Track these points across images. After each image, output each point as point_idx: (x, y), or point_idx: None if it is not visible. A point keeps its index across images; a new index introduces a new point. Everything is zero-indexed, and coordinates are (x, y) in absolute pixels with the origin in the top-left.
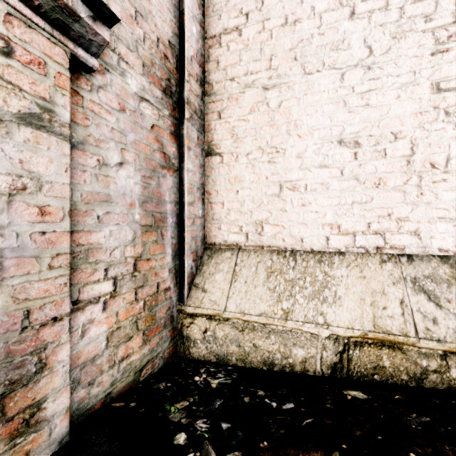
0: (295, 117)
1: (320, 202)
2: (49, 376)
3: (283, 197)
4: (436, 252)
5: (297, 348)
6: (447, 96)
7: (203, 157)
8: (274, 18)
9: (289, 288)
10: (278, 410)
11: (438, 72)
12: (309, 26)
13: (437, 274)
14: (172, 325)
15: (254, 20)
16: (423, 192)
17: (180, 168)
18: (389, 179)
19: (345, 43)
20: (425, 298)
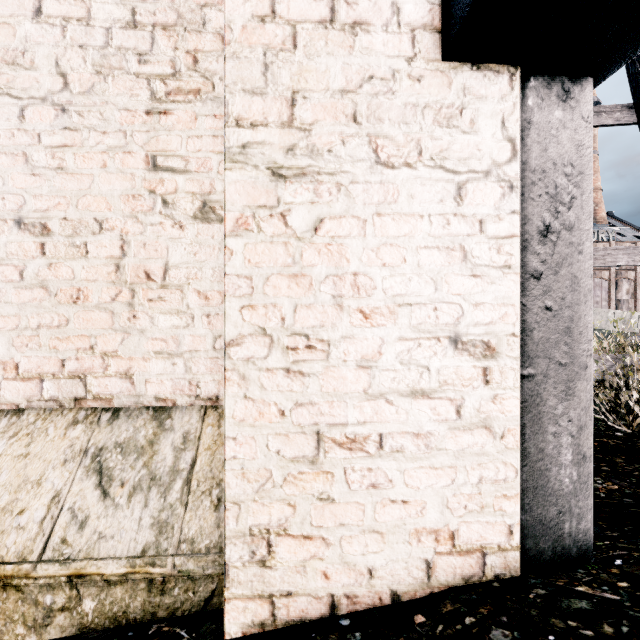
0: None
1: None
2: None
3: None
4: (152, 402)
5: None
6: (166, 178)
7: None
8: None
9: None
10: None
11: (155, 140)
12: None
13: (135, 439)
14: None
15: None
16: (137, 313)
17: None
18: (92, 292)
19: (28, 57)
20: (95, 483)
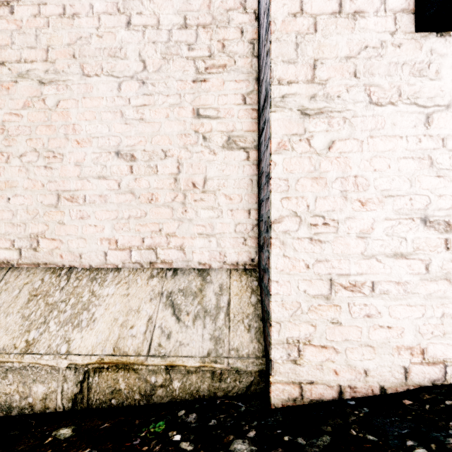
0: (73, 121)
1: (99, 215)
2: None
3: (61, 208)
4: (197, 265)
5: (37, 384)
6: (205, 122)
7: None
8: (51, 5)
9: (47, 313)
10: None
11: (198, 99)
12: (88, 24)
13: (190, 287)
14: None
15: None
16: (187, 209)
17: None
18: (160, 195)
19: (123, 51)
20: (171, 312)
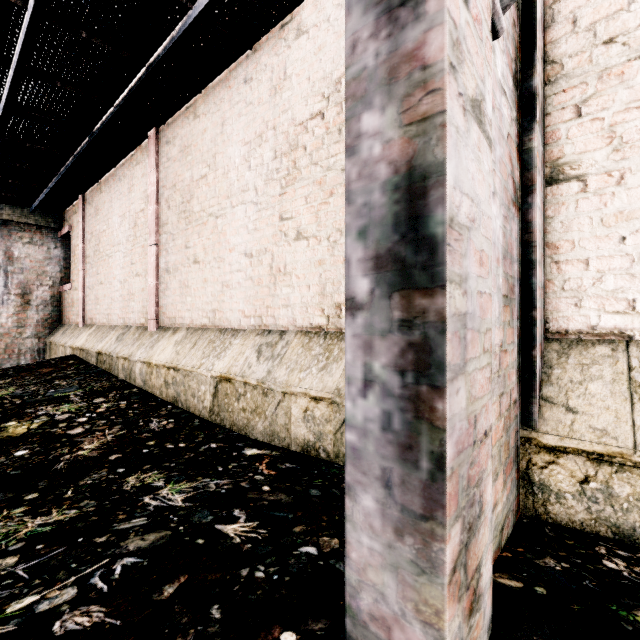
0: None
1: None
2: (483, 524)
3: None
4: None
5: None
6: None
7: (543, 186)
8: None
9: None
10: None
11: None
12: None
13: None
14: (516, 462)
15: None
16: None
17: (524, 205)
18: None
19: None
20: None
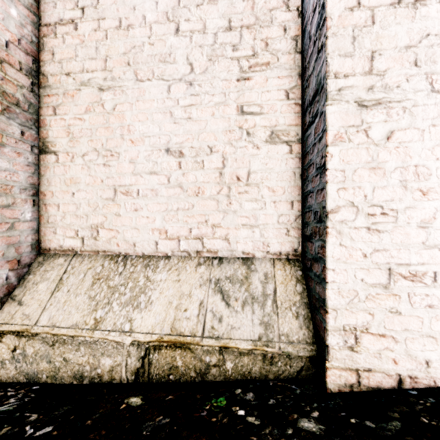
0: (128, 122)
1: (151, 208)
2: None
3: (117, 201)
4: (241, 255)
5: (105, 357)
6: (248, 119)
7: (35, 154)
8: (109, 19)
9: (109, 295)
10: (26, 439)
11: (242, 96)
12: (141, 33)
13: (236, 275)
14: None
15: (90, 16)
16: (231, 201)
17: None
18: (206, 189)
19: (172, 56)
20: (220, 298)
